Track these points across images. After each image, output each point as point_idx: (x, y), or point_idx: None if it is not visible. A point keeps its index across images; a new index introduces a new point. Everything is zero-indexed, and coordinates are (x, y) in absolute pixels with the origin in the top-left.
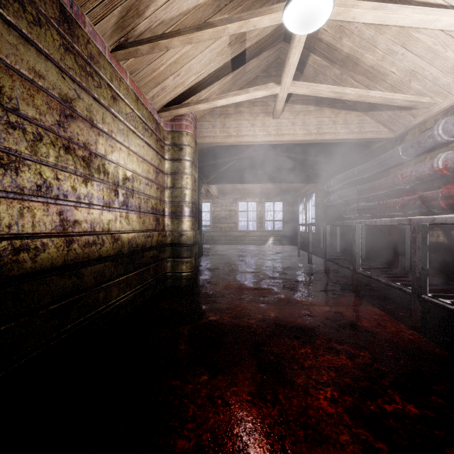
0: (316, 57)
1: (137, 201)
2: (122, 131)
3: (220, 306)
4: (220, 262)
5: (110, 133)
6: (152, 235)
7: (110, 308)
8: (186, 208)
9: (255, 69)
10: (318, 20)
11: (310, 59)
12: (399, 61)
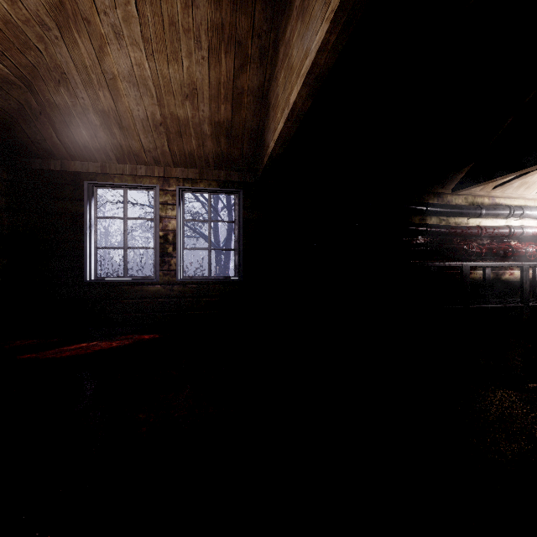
0: None
1: None
2: None
3: None
4: None
5: None
6: None
7: None
8: None
9: None
10: None
11: None
12: None
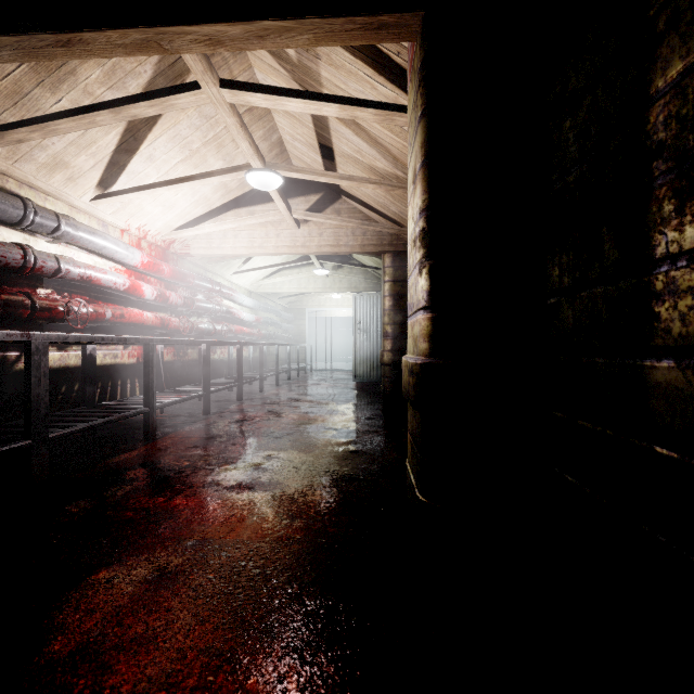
0: None
1: None
2: None
3: (332, 453)
4: None
5: None
6: None
7: None
8: None
9: None
10: (258, 188)
11: None
12: None
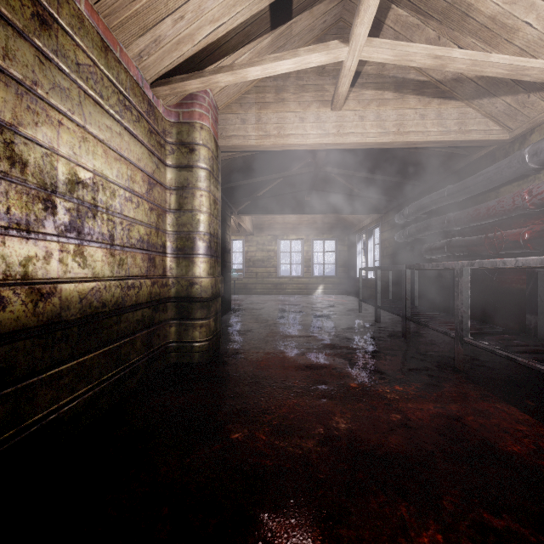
0: (400, 11)
1: (107, 226)
2: (66, 92)
3: (252, 404)
4: (254, 319)
5: (30, 84)
6: (138, 284)
7: (29, 433)
8: (201, 242)
9: (305, 32)
10: None
11: (390, 15)
12: (543, 0)
